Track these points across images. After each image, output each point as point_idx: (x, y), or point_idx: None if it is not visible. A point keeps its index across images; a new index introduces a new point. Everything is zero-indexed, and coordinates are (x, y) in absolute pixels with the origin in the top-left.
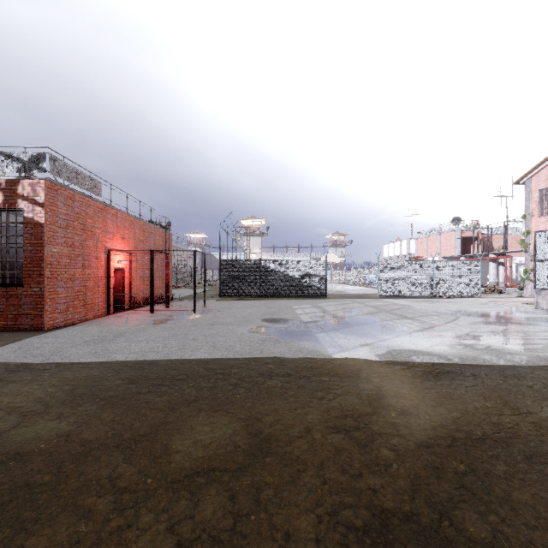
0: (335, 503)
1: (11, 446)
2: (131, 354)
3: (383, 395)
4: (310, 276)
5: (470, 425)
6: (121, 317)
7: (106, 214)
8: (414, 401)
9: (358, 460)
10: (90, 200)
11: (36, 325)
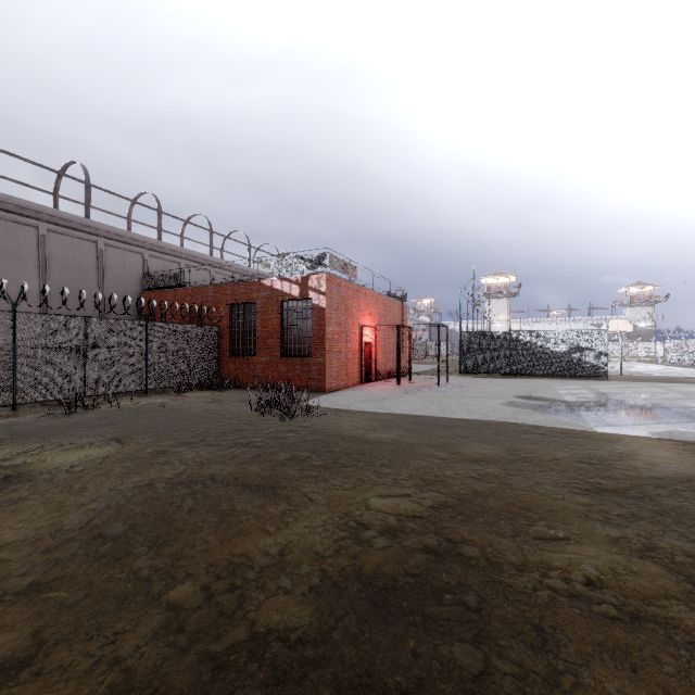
0: (569, 481)
1: (372, 439)
2: (403, 410)
3: (637, 454)
4: (581, 351)
5: None
6: (374, 386)
7: (359, 294)
8: (670, 461)
9: (593, 473)
10: (350, 284)
11: (320, 388)
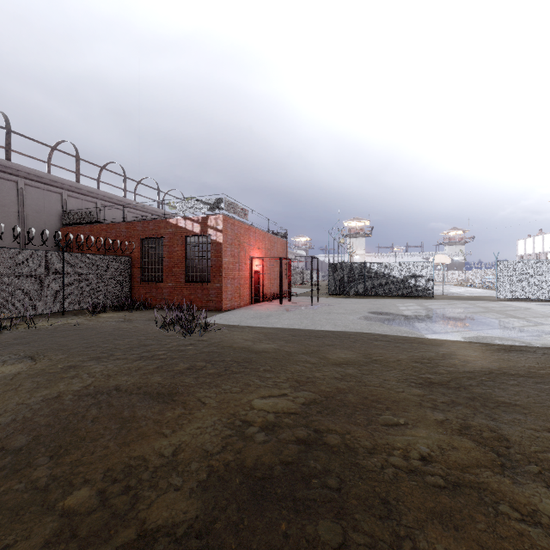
0: (408, 377)
1: (258, 349)
2: (284, 324)
3: (455, 354)
4: (415, 277)
5: (510, 370)
6: (261, 306)
7: (250, 232)
8: (477, 358)
9: (424, 370)
10: (242, 224)
11: (217, 308)
